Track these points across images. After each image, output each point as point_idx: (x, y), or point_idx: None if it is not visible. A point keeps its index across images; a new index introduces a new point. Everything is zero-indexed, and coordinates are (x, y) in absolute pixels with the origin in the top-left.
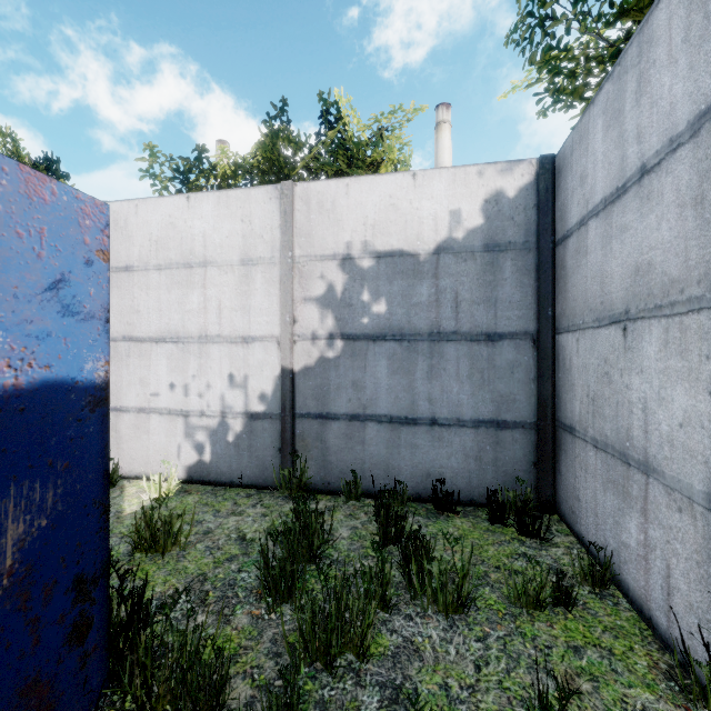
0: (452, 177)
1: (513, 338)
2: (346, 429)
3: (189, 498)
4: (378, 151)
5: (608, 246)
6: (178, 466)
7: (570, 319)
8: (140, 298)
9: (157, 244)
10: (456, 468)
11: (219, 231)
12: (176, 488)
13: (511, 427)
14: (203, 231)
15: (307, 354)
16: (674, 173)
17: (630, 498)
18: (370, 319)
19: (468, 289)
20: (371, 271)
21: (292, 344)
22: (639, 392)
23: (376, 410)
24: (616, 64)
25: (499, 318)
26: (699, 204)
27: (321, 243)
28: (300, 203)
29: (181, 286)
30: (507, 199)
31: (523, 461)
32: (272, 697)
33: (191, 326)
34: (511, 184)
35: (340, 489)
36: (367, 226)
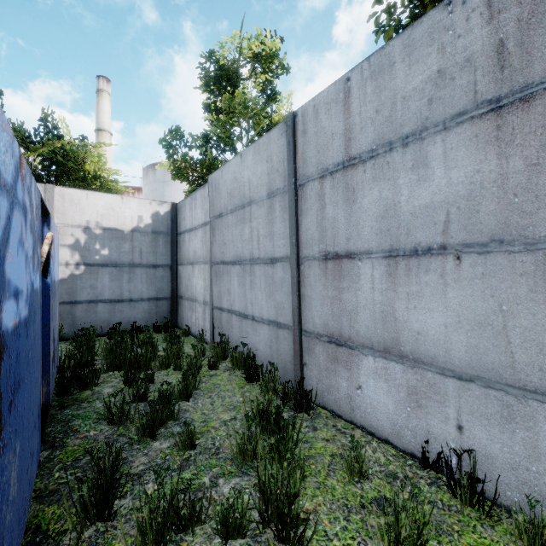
0: (139, 202)
1: (163, 267)
2: (86, 307)
3: None
4: (82, 152)
5: (190, 243)
6: None
7: (181, 261)
8: None
9: None
10: (141, 318)
11: None
12: None
13: (162, 299)
14: None
15: (63, 273)
16: (200, 233)
17: (194, 309)
18: (100, 257)
19: (146, 247)
20: (101, 235)
21: None
22: (195, 282)
23: (103, 297)
24: (191, 195)
25: (158, 259)
26: (202, 242)
27: (72, 219)
28: (58, 197)
29: None
30: (161, 215)
31: (167, 311)
32: (109, 356)
33: None
34: (162, 210)
35: None
36: (98, 215)
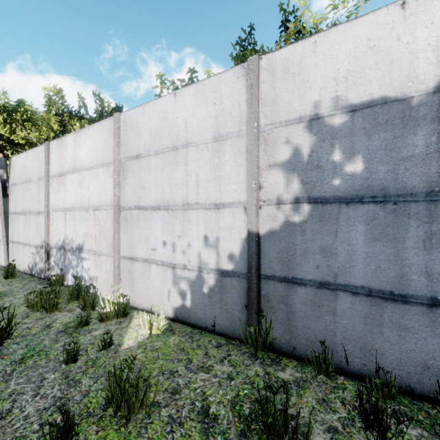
0: None
1: None
2: (313, 296)
3: (171, 338)
4: None
5: None
6: (168, 306)
7: None
8: (145, 177)
9: (155, 135)
10: None
11: (196, 116)
12: (163, 327)
13: None
14: (185, 119)
15: (271, 219)
16: None
17: None
18: (342, 180)
19: None
20: (343, 128)
21: (257, 209)
22: None
23: (349, 280)
24: None
25: None
26: None
27: (286, 109)
28: (265, 75)
29: (170, 165)
30: None
31: None
32: None
33: (177, 196)
34: None
35: (306, 357)
36: (338, 79)
